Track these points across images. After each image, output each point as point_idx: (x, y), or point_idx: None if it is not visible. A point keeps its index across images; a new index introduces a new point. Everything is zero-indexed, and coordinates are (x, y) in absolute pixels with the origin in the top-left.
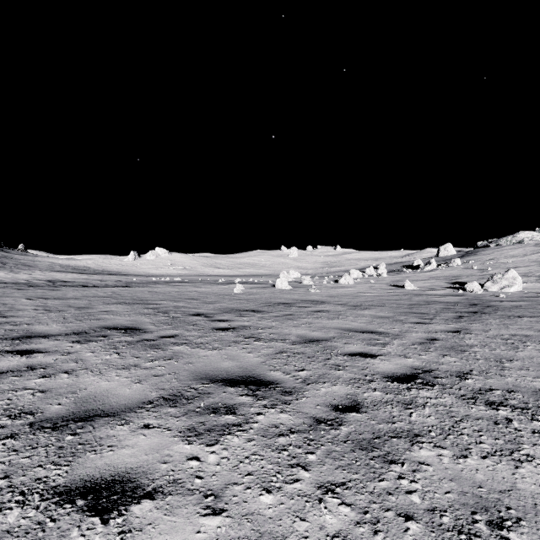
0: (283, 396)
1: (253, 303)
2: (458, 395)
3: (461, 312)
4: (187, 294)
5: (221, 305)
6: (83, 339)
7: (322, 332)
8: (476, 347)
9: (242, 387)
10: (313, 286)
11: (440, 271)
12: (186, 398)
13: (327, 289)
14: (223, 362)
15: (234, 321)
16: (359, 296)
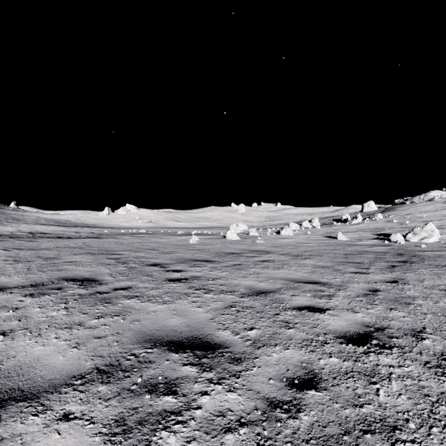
0: (231, 366)
1: (206, 253)
2: (422, 362)
3: (392, 262)
4: (149, 244)
5: (177, 255)
6: (38, 292)
7: (269, 283)
8: (418, 299)
9: (187, 353)
10: (258, 237)
11: (365, 224)
12: (123, 370)
13: (271, 240)
14: (171, 319)
15: (187, 271)
16: (299, 246)
